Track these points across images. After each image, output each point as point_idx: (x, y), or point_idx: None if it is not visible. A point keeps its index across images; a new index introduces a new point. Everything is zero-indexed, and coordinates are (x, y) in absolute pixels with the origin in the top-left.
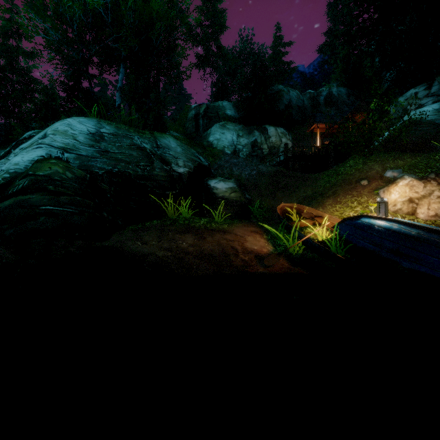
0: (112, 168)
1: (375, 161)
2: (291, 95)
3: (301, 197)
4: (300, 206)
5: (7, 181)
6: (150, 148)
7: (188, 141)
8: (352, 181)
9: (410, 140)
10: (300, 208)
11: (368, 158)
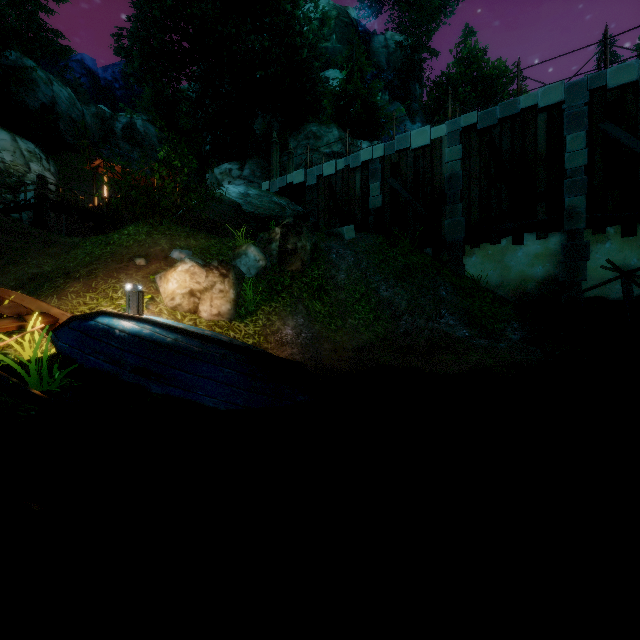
0: None
1: (163, 233)
2: (56, 91)
3: (28, 275)
4: (1, 291)
5: None
6: None
7: None
8: (125, 257)
9: (208, 217)
10: (1, 296)
11: (156, 228)
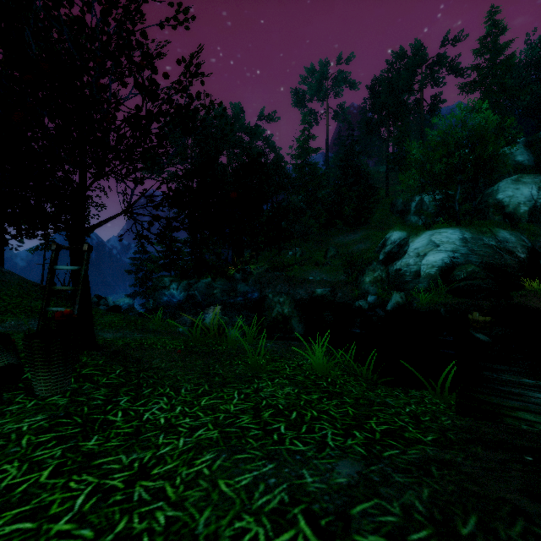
0: (481, 260)
1: None
2: None
3: None
4: None
5: (439, 272)
6: (495, 244)
7: (510, 227)
8: None
9: None
10: None
11: None
